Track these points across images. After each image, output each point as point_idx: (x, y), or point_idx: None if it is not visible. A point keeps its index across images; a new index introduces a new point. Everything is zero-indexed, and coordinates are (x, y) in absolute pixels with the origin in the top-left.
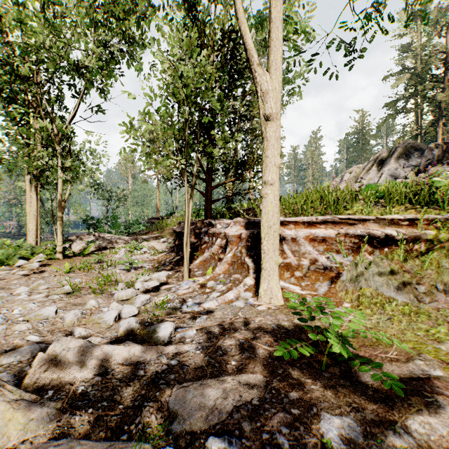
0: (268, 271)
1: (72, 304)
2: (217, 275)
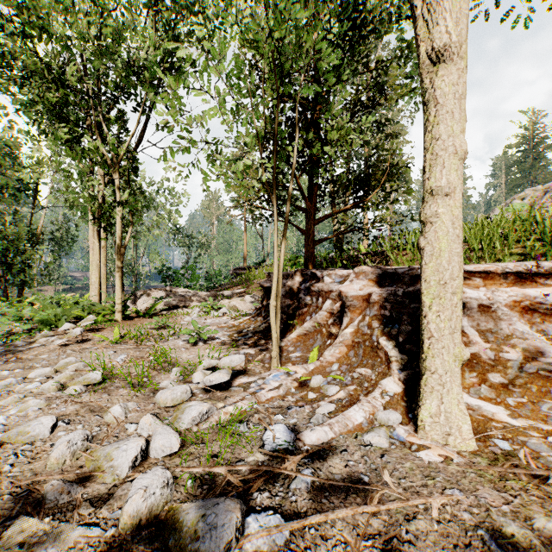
0: (439, 374)
1: (89, 407)
2: (328, 364)
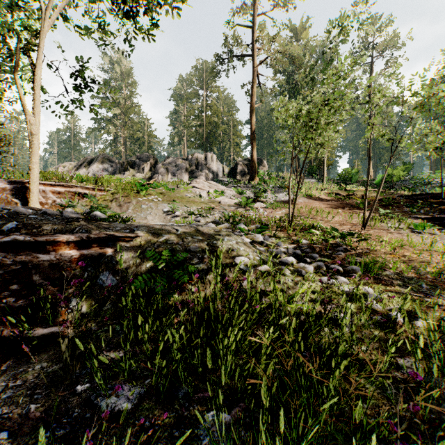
0: (34, 201)
1: None
2: None
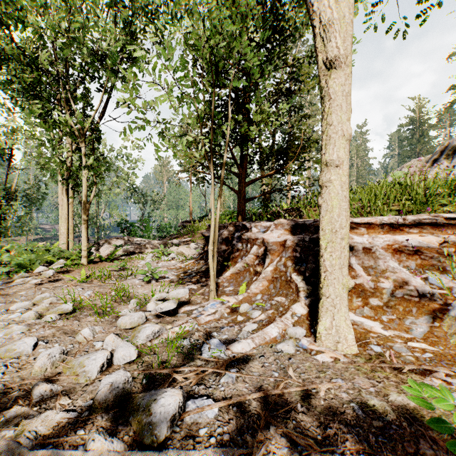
0: (332, 298)
1: (64, 331)
2: (253, 295)
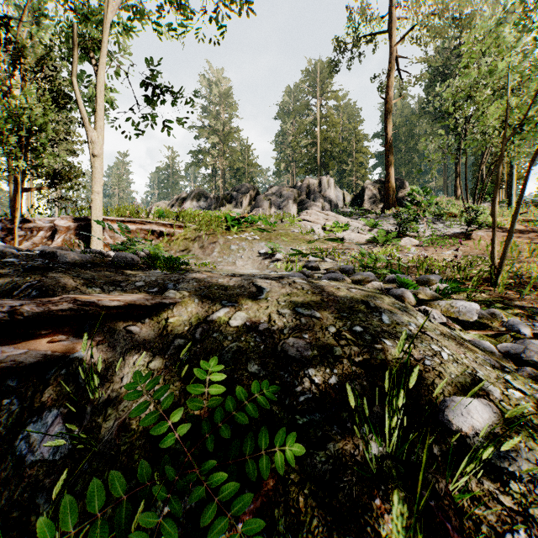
0: (96, 242)
1: None
2: None
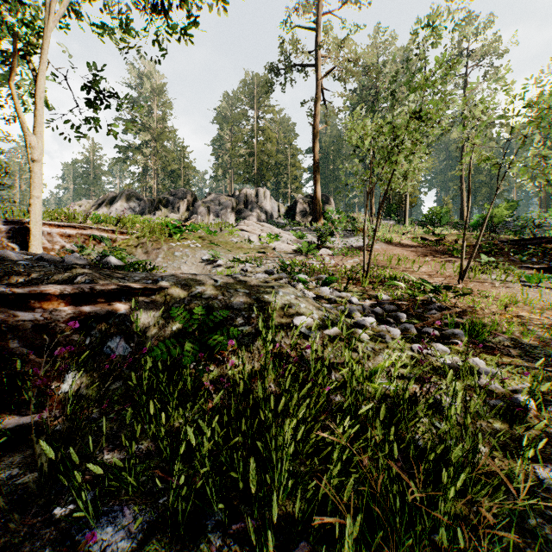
0: (36, 246)
1: None
2: None
